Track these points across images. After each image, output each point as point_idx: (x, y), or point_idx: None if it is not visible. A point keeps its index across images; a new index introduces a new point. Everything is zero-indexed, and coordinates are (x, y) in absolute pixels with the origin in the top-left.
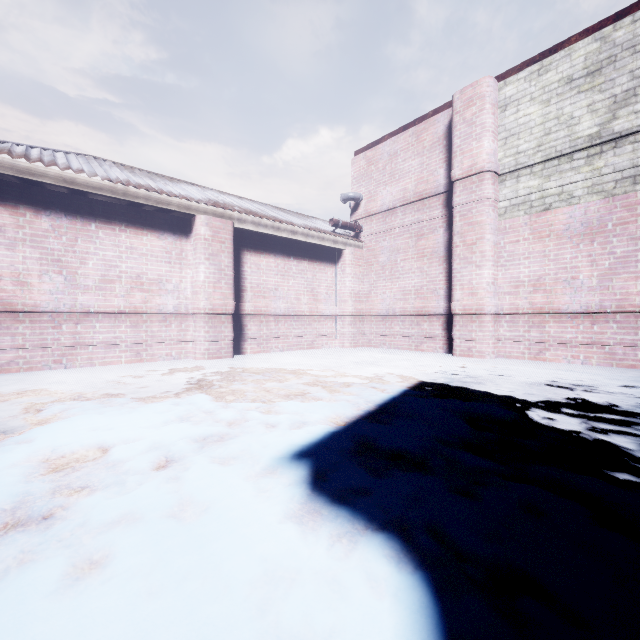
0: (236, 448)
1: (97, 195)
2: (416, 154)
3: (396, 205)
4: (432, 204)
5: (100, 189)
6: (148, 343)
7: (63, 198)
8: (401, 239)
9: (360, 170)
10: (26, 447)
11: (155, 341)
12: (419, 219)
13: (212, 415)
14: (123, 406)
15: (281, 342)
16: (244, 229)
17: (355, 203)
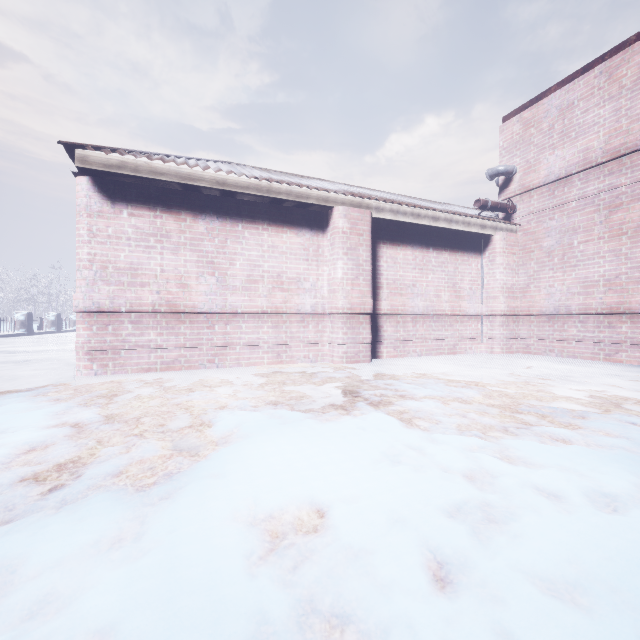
0: (550, 555)
1: (244, 195)
2: (607, 99)
3: (571, 172)
4: (637, 161)
5: (247, 188)
6: (287, 344)
7: (215, 201)
8: (580, 215)
9: (512, 137)
10: (222, 490)
11: (294, 342)
12: (612, 185)
13: (427, 457)
14: (299, 426)
15: (419, 345)
16: (380, 219)
17: (505, 178)
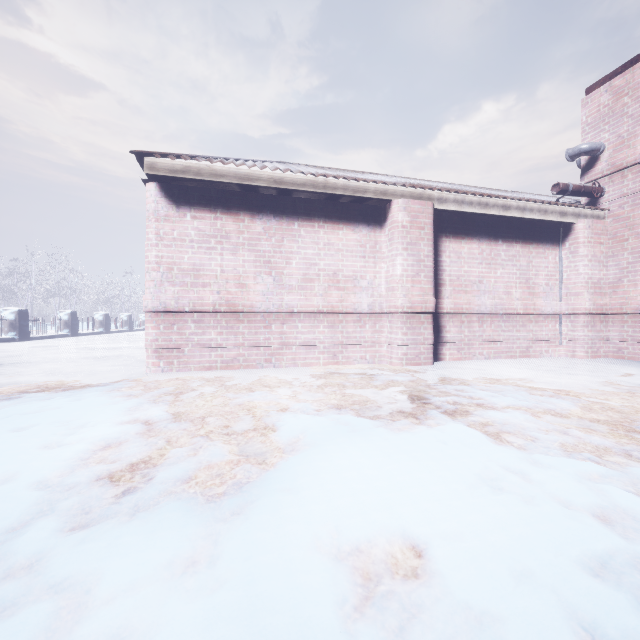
0: None
1: (300, 192)
2: None
3: None
4: None
5: (303, 185)
6: (343, 345)
7: (272, 200)
8: None
9: (599, 110)
10: (298, 510)
11: (350, 343)
12: None
13: (534, 484)
14: (369, 435)
15: (486, 348)
16: (442, 211)
17: (589, 158)
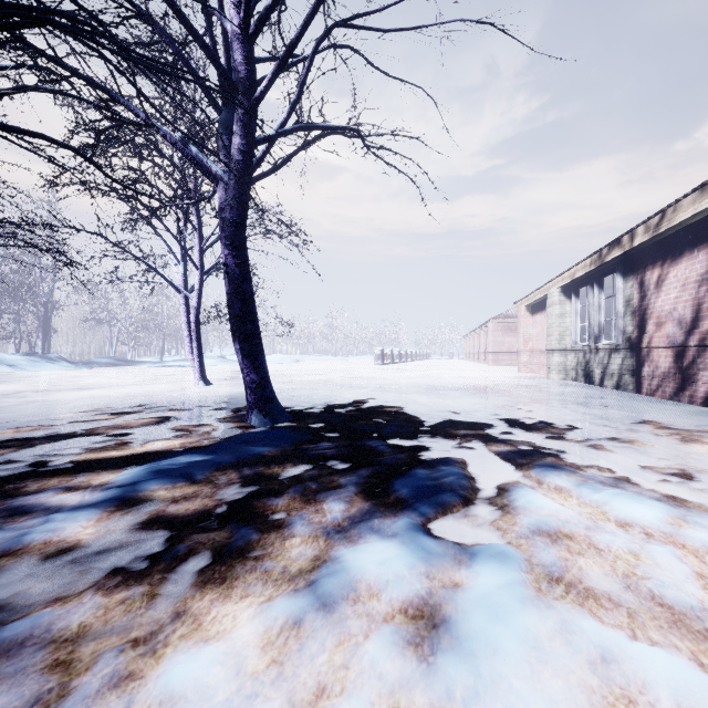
0: None
1: None
2: None
3: None
4: None
5: None
6: None
7: None
8: None
9: None
10: None
11: None
12: None
13: None
14: None
15: None
16: None
17: None
